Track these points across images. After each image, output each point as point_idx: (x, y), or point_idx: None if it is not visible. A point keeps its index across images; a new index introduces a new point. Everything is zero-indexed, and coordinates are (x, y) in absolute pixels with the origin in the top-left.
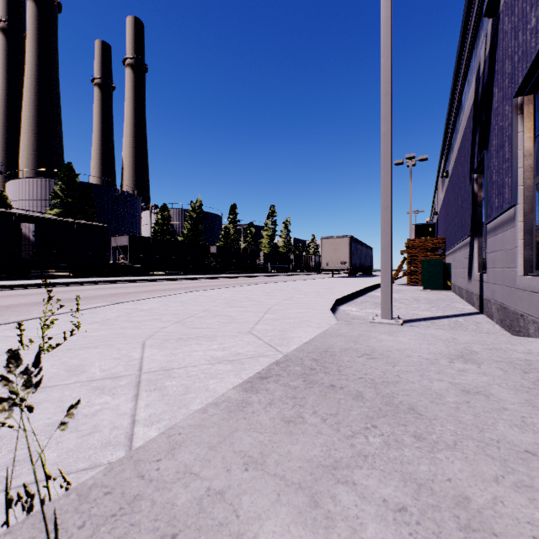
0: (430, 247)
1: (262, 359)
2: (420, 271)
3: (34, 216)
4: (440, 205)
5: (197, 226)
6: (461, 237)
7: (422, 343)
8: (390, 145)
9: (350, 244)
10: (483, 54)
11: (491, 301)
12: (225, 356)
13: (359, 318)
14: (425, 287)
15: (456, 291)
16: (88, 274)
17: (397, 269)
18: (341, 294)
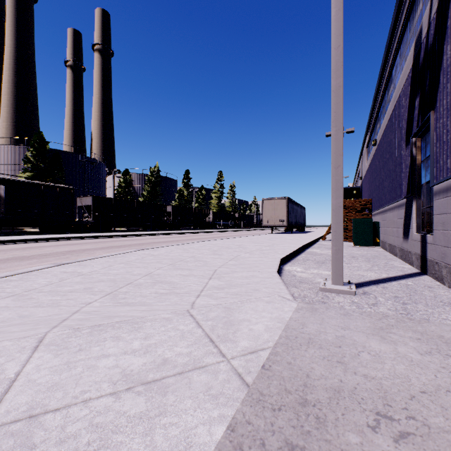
0: (359, 207)
1: (196, 376)
2: (350, 229)
3: (3, 178)
4: (366, 170)
5: (155, 188)
6: (393, 199)
7: (446, 364)
8: (342, 100)
9: (288, 205)
10: (427, 17)
11: (440, 264)
12: (143, 370)
13: (307, 282)
14: (357, 244)
15: (386, 248)
16: (55, 231)
17: (330, 227)
18: (284, 252)
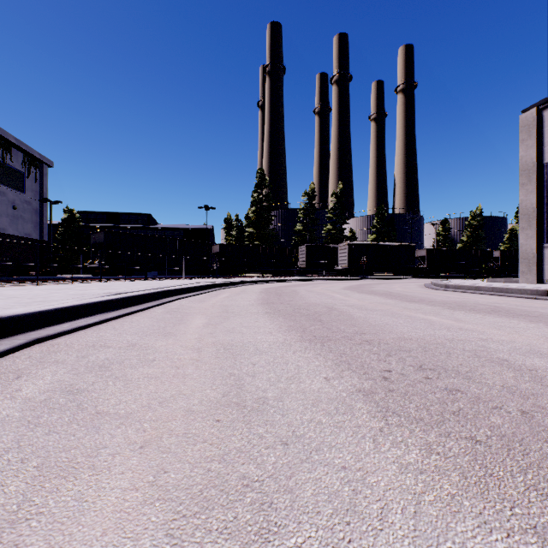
0: None
1: None
2: None
3: (381, 244)
4: None
5: (477, 232)
6: None
7: None
8: None
9: None
10: None
11: None
12: None
13: None
14: None
15: None
16: (403, 274)
17: None
18: None
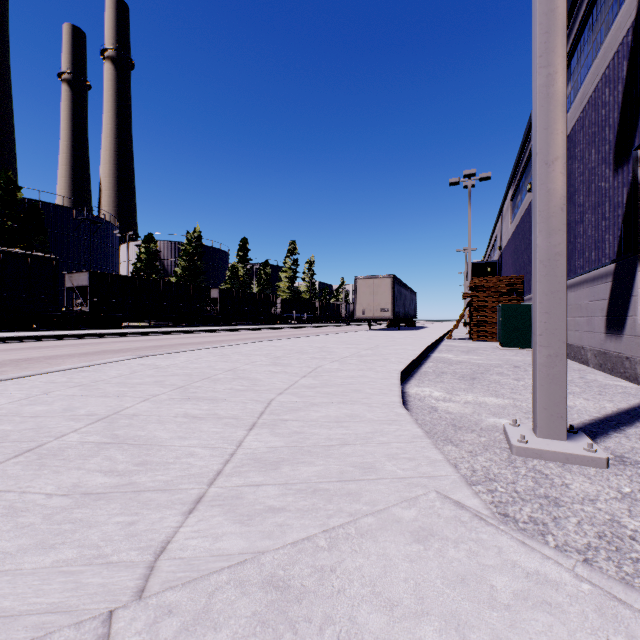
0: (504, 288)
1: None
2: (491, 321)
3: None
4: (510, 235)
5: (195, 263)
6: (577, 269)
7: None
8: (564, 3)
9: (393, 286)
10: None
11: None
12: None
13: (469, 426)
14: (507, 344)
15: None
16: (24, 327)
17: (459, 319)
18: (401, 360)
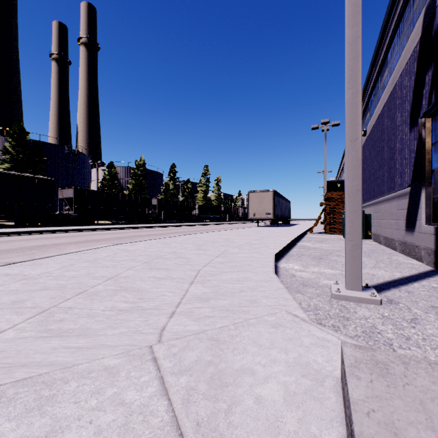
0: None
1: None
2: (338, 221)
3: None
4: None
5: (141, 181)
6: (390, 189)
7: None
8: (360, 54)
9: (274, 197)
10: None
11: None
12: None
13: (311, 284)
14: None
15: (380, 241)
16: (33, 224)
17: (317, 220)
18: (276, 247)
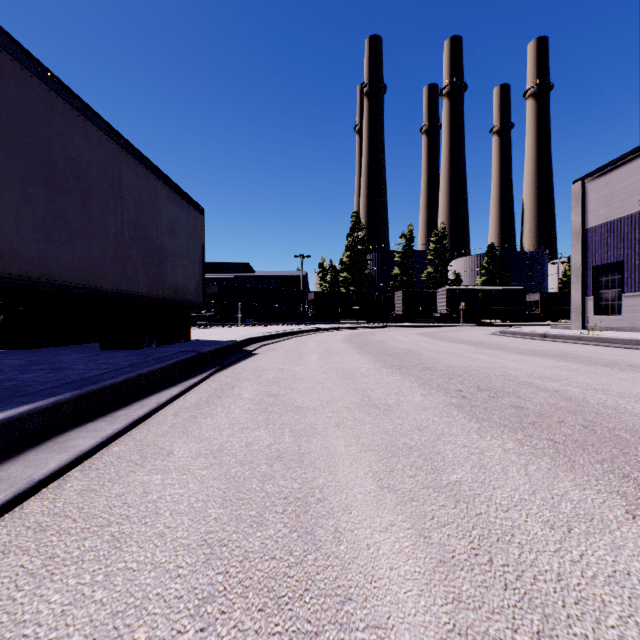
0: None
1: None
2: None
3: (485, 288)
4: None
5: None
6: None
7: None
8: None
9: None
10: None
11: None
12: None
13: None
14: None
15: None
16: (512, 321)
17: None
18: None
